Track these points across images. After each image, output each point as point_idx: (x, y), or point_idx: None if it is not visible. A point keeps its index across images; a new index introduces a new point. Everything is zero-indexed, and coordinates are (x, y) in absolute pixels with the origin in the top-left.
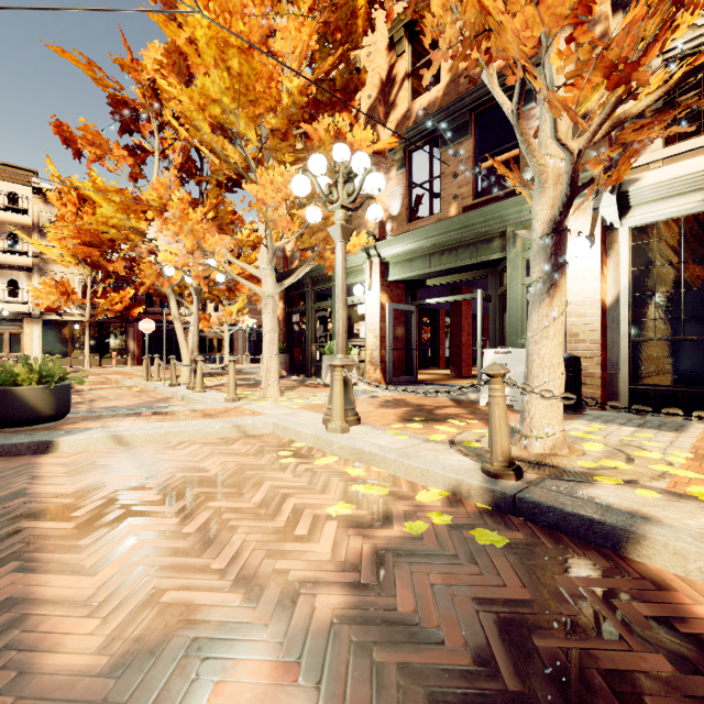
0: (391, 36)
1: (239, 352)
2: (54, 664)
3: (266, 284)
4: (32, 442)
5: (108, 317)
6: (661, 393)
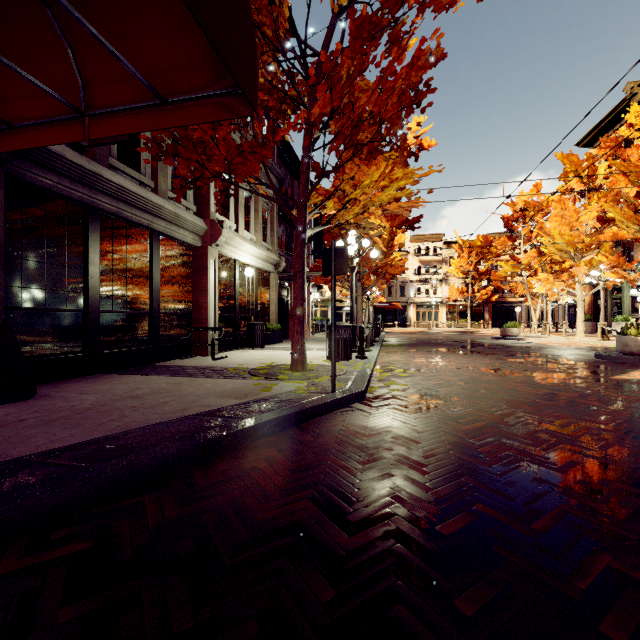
0: None
1: (558, 320)
2: (554, 345)
3: (578, 296)
4: (520, 338)
5: (474, 301)
6: None
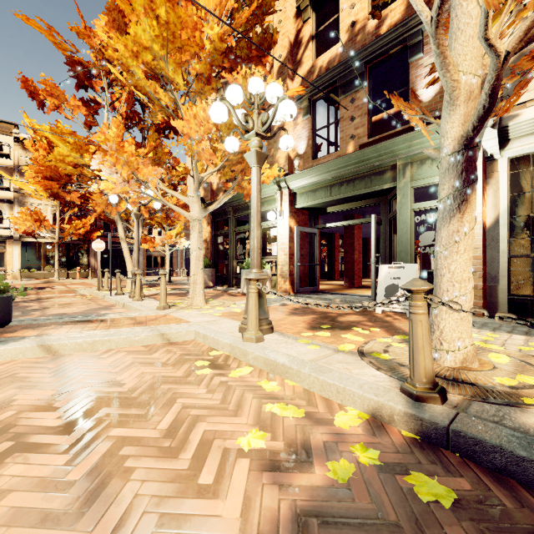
0: (298, 6)
1: (177, 267)
2: None
3: (193, 209)
4: None
5: (74, 239)
6: None
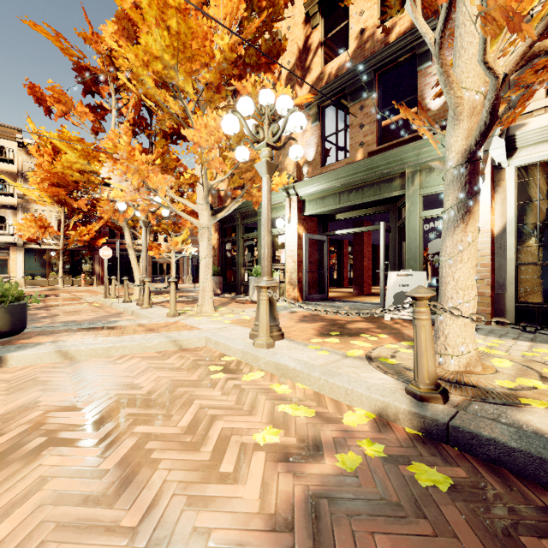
0: (306, 12)
1: (183, 274)
2: None
3: (202, 217)
4: None
5: (78, 246)
6: (544, 310)
